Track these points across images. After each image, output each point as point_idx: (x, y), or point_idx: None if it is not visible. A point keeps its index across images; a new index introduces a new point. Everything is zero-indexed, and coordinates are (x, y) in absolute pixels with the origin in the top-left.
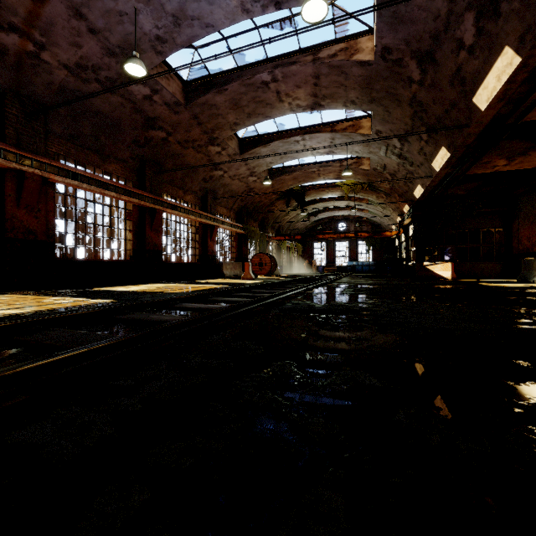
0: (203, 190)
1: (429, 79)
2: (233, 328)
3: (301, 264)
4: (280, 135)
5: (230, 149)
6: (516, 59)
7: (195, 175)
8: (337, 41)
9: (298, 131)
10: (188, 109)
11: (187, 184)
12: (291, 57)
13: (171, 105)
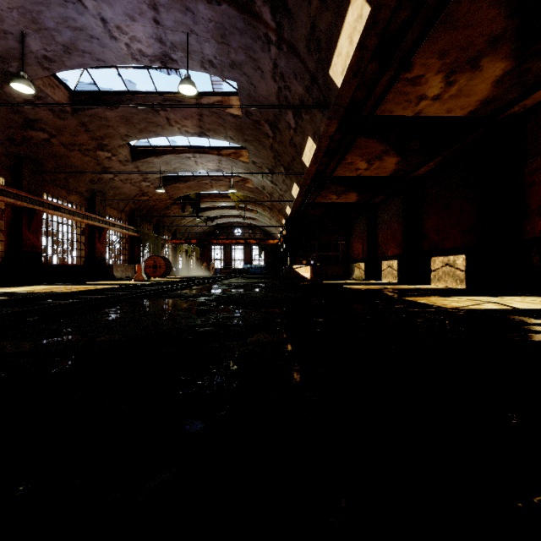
0: (91, 191)
1: (278, 138)
2: (122, 305)
3: (199, 266)
4: (173, 150)
5: (121, 156)
6: (314, 145)
7: (81, 176)
8: (215, 94)
9: (189, 150)
10: (76, 117)
11: (71, 184)
12: (178, 96)
13: (56, 112)
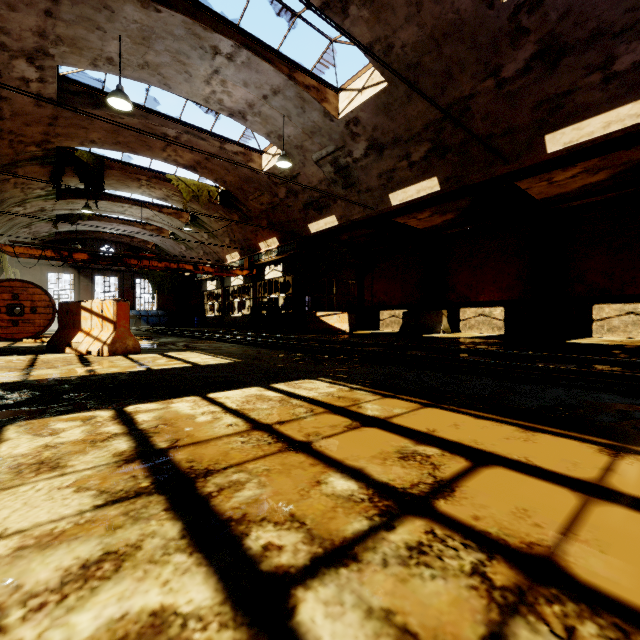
0: None
1: (518, 84)
2: None
3: None
4: (193, 8)
5: None
6: None
7: None
8: None
9: (233, 32)
10: None
11: None
12: None
13: None
